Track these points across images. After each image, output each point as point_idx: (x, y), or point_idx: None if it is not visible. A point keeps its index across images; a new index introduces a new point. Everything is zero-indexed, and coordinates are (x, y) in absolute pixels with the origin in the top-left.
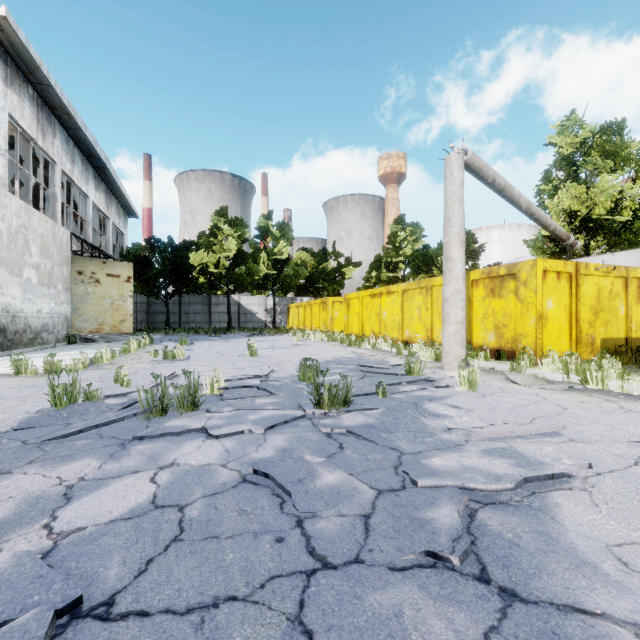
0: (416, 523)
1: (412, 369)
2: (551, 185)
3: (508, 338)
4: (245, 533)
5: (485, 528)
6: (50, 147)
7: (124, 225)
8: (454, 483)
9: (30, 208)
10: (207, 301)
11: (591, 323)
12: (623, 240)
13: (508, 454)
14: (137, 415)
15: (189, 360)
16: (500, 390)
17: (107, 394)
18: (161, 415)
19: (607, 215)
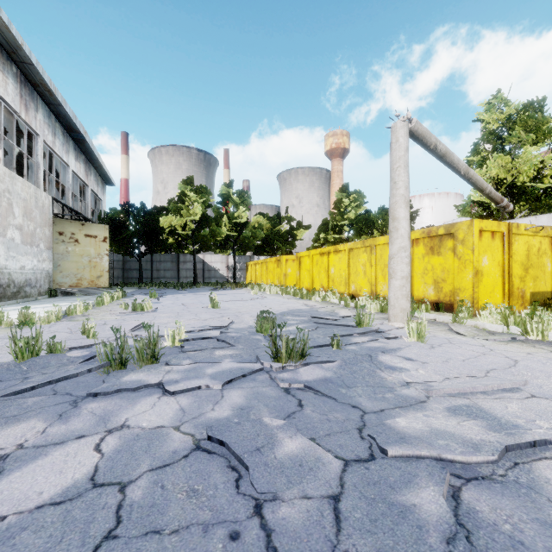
0: (395, 511)
1: (362, 321)
2: (479, 156)
3: (446, 292)
4: (193, 525)
5: (476, 516)
6: (33, 120)
7: (102, 192)
8: (429, 453)
9: (13, 174)
10: (176, 259)
11: (522, 278)
12: (543, 205)
13: (475, 413)
14: (92, 371)
15: (156, 312)
16: (447, 341)
17: (71, 346)
18: (120, 368)
19: (530, 182)
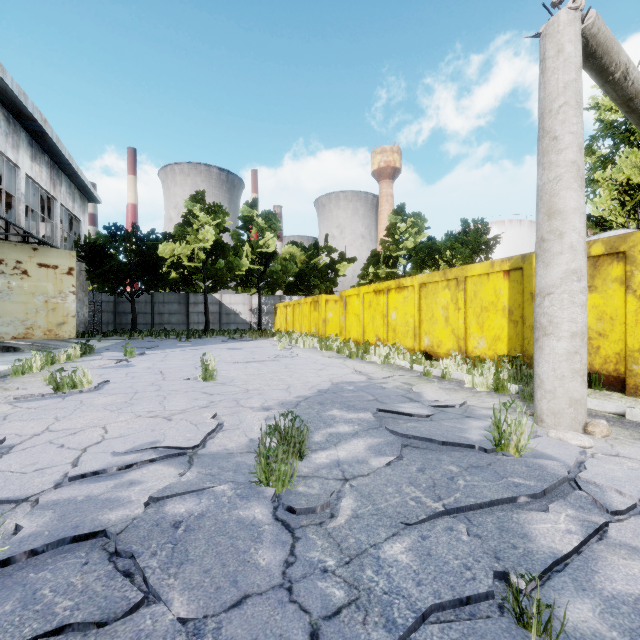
0: None
1: (505, 436)
2: (594, 157)
3: (608, 355)
4: None
5: None
6: None
7: (81, 210)
8: None
9: None
10: (184, 300)
11: None
12: None
13: None
14: None
15: (97, 391)
16: None
17: None
18: None
19: None
